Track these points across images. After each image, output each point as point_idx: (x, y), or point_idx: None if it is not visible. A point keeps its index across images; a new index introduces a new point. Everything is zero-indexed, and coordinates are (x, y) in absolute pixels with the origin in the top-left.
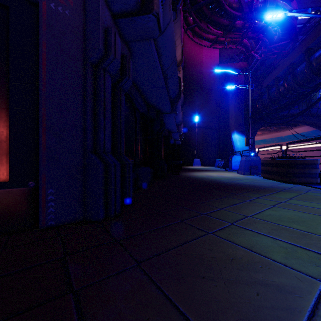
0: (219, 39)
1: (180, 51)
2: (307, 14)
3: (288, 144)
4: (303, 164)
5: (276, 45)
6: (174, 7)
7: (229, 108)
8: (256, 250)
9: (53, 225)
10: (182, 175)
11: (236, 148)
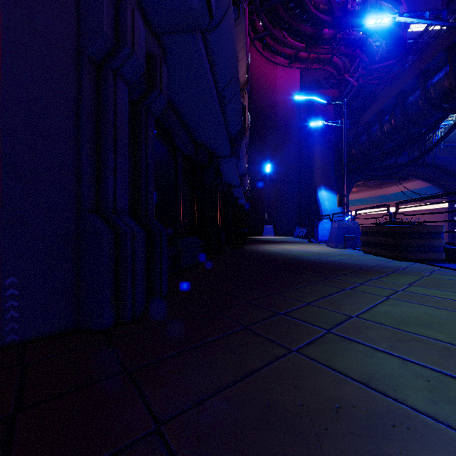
0: (300, 56)
1: (245, 69)
2: (423, 20)
3: (398, 204)
4: (422, 232)
5: (379, 66)
6: (236, 0)
7: (314, 153)
8: (377, 385)
9: (17, 342)
10: (247, 249)
11: (324, 210)
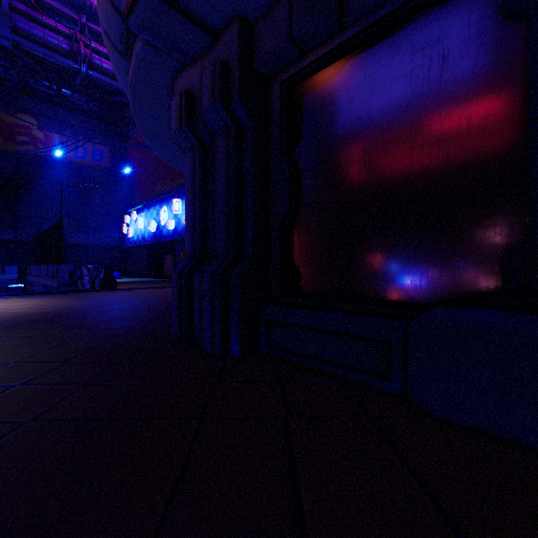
0: None
1: None
2: None
3: None
4: None
5: None
6: None
7: None
8: None
9: None
10: None
11: None
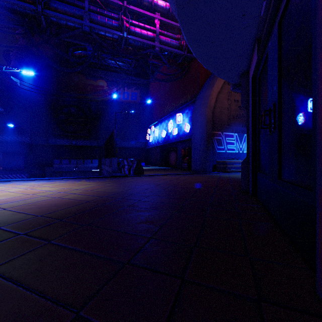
0: None
1: None
2: None
3: None
4: None
5: None
6: None
7: None
8: None
9: None
10: None
11: None
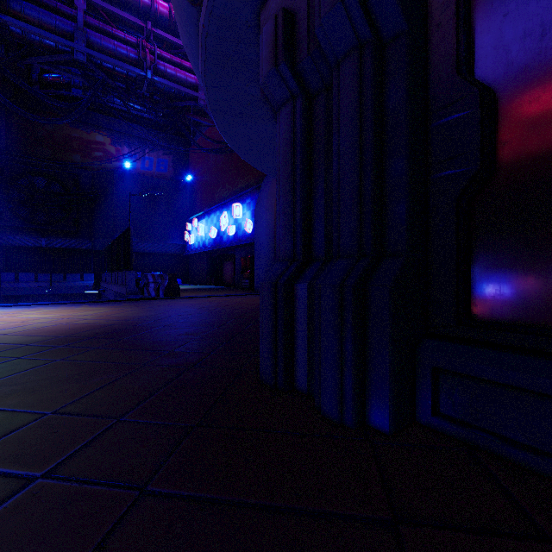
0: None
1: None
2: None
3: None
4: None
5: None
6: None
7: None
8: None
9: None
10: None
11: None
